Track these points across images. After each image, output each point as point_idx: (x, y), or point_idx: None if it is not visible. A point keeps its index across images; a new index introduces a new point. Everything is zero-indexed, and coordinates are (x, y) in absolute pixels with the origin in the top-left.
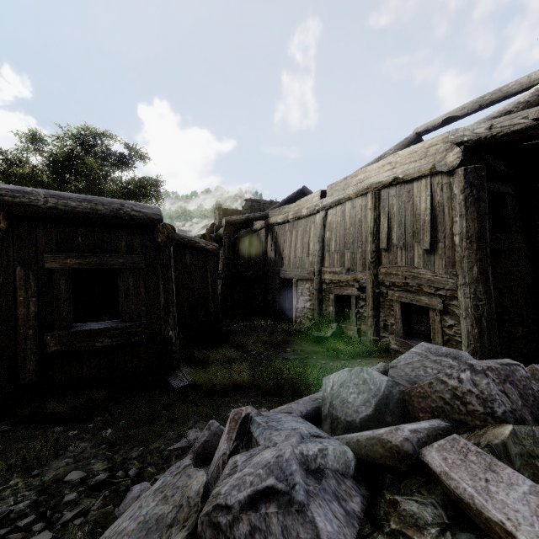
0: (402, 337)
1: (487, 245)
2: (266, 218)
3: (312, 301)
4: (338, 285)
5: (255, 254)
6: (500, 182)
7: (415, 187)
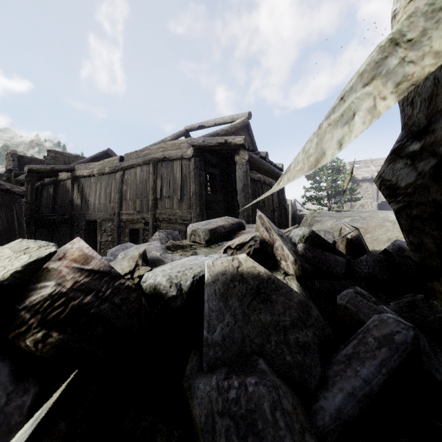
0: None
1: (203, 198)
2: (72, 171)
3: (113, 235)
4: (132, 222)
5: (61, 201)
6: (214, 168)
7: (175, 164)
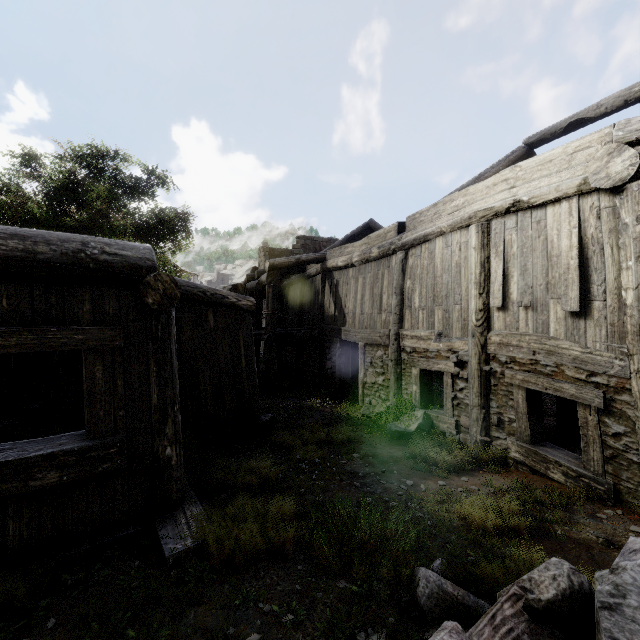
0: (528, 441)
1: None
2: (323, 260)
3: (385, 374)
4: (425, 355)
5: (309, 307)
6: None
7: (550, 214)
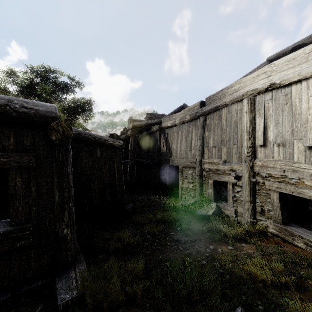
0: (280, 223)
1: None
2: (160, 123)
3: (194, 183)
4: (216, 172)
5: (152, 148)
6: None
7: (294, 90)
